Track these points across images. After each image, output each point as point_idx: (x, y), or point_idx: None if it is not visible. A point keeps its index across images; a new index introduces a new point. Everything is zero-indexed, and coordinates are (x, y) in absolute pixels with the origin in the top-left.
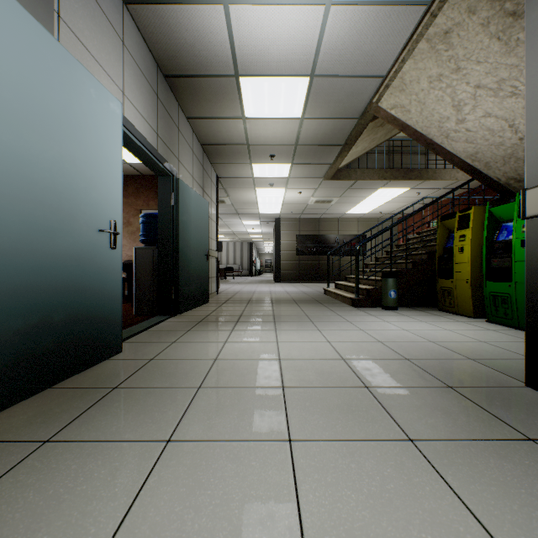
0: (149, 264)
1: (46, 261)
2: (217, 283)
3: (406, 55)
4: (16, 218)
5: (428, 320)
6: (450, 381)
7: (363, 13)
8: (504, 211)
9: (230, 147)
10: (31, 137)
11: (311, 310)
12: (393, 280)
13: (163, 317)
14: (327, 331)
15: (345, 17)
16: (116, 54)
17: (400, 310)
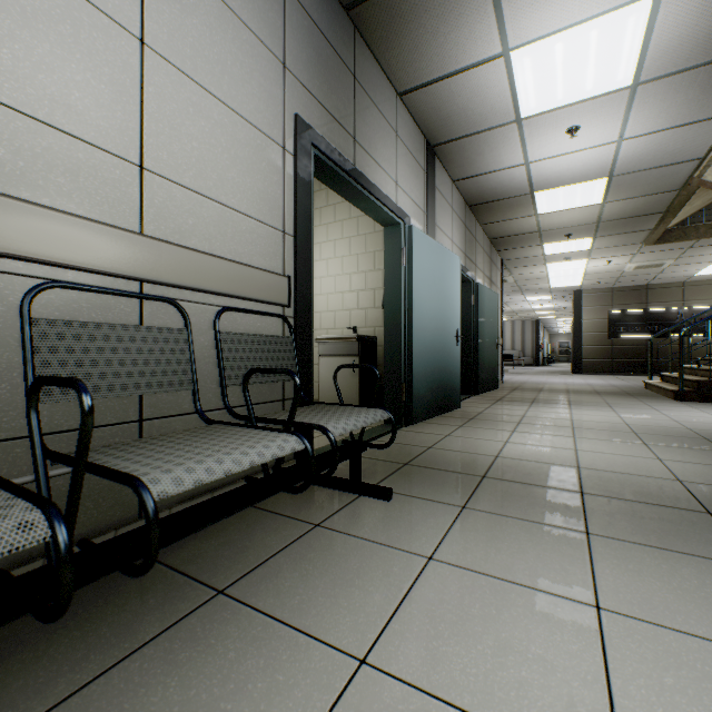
0: None
1: (440, 354)
2: (501, 372)
3: None
4: (435, 336)
5: None
6: (711, 438)
7: (657, 135)
8: None
9: (519, 236)
10: (437, 298)
11: (614, 400)
12: None
13: (466, 395)
14: (622, 412)
15: (639, 142)
16: (449, 219)
17: None
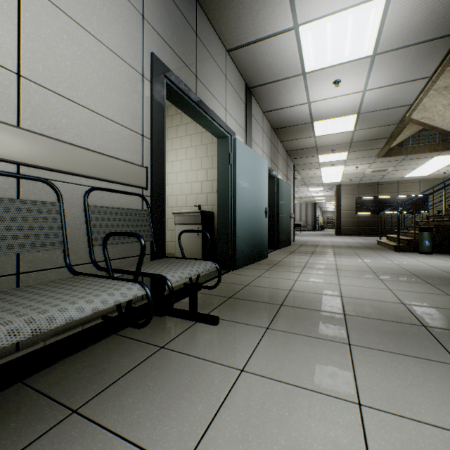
0: None
1: (255, 223)
2: (293, 234)
3: (422, 97)
4: (251, 211)
5: (448, 260)
6: (418, 274)
7: (386, 89)
8: None
9: (304, 150)
10: (253, 186)
11: (360, 251)
12: (427, 233)
13: (271, 249)
14: (366, 259)
15: (375, 92)
16: (261, 137)
17: (433, 254)
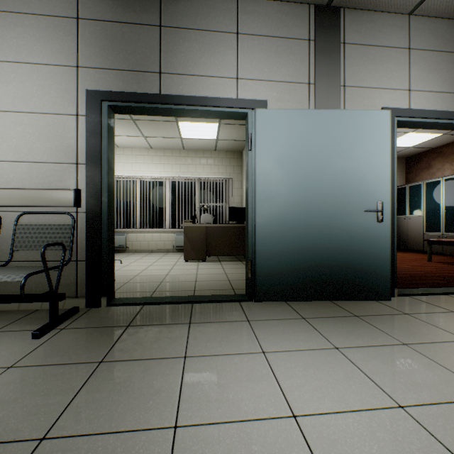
0: None
1: (326, 232)
2: None
3: None
4: (311, 213)
5: None
6: None
7: None
8: None
9: None
10: (318, 171)
11: None
12: None
13: None
14: None
15: None
16: (399, 65)
17: None
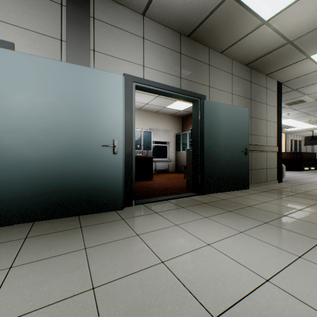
0: (192, 159)
1: (71, 162)
2: (278, 173)
3: None
4: (56, 146)
5: None
6: None
7: None
8: None
9: (272, 54)
10: (64, 112)
11: None
12: None
13: (191, 194)
14: (309, 264)
15: None
16: (137, 47)
17: None
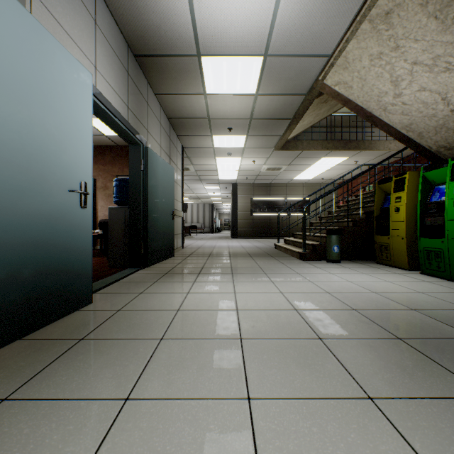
0: (121, 222)
1: (14, 218)
2: (182, 239)
3: (350, 36)
4: None
5: (368, 272)
6: (398, 332)
7: None
8: (437, 175)
9: (193, 121)
10: None
11: (264, 263)
12: (336, 236)
13: (133, 269)
14: (279, 282)
15: None
16: (88, 31)
17: (342, 263)
